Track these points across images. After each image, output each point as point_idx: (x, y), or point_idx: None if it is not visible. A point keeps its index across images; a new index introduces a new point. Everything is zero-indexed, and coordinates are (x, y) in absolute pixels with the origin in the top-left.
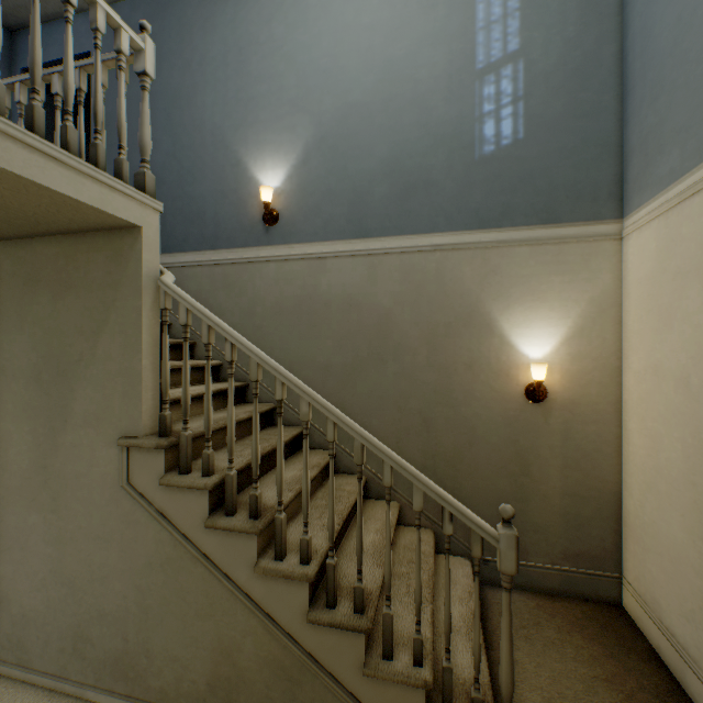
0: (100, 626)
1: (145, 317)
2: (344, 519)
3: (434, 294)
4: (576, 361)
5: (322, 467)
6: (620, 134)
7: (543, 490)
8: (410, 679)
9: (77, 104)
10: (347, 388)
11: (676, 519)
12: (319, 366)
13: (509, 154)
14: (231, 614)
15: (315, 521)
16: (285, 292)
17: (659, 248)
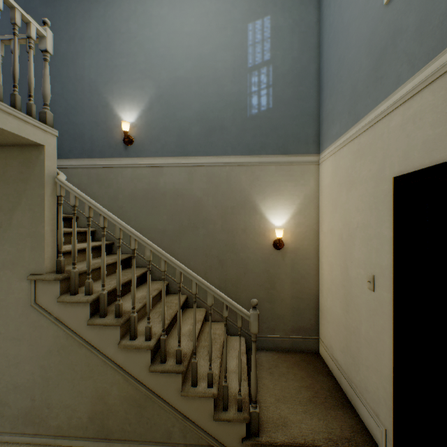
0: (15, 394)
1: (47, 201)
2: (172, 317)
3: (225, 190)
4: (298, 227)
5: (160, 290)
6: (318, 110)
7: (282, 296)
8: (205, 394)
9: None
10: (176, 244)
11: (338, 304)
12: (159, 231)
13: (265, 115)
14: (103, 374)
15: (155, 319)
16: (137, 186)
17: (332, 171)
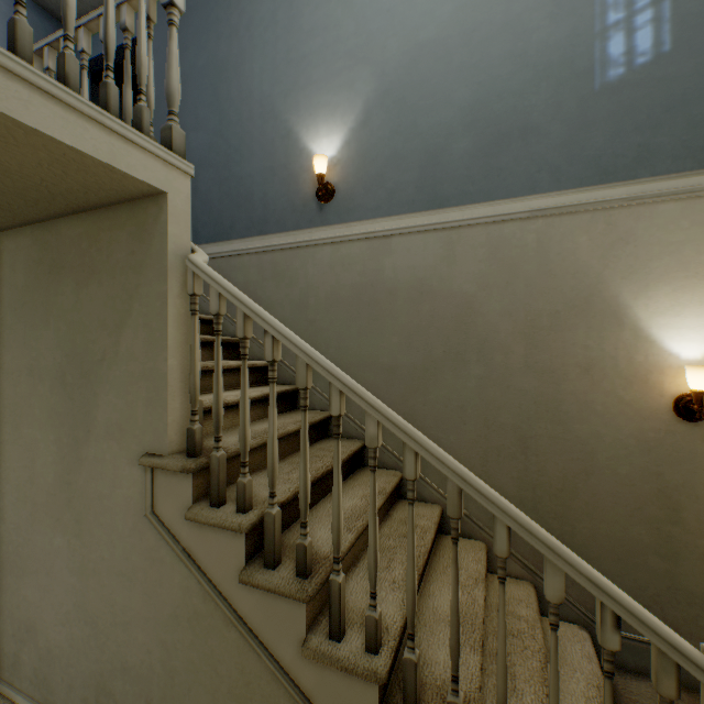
0: (123, 681)
1: (171, 306)
2: (420, 572)
3: (534, 275)
4: None
5: (387, 494)
6: None
7: (703, 546)
8: None
9: (134, 101)
10: (417, 395)
11: None
12: (382, 367)
13: (647, 75)
14: (271, 702)
15: (382, 573)
16: (341, 280)
17: None
